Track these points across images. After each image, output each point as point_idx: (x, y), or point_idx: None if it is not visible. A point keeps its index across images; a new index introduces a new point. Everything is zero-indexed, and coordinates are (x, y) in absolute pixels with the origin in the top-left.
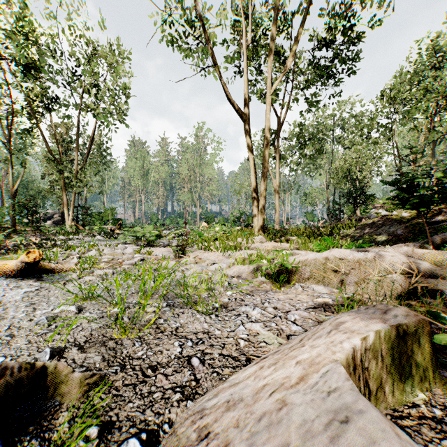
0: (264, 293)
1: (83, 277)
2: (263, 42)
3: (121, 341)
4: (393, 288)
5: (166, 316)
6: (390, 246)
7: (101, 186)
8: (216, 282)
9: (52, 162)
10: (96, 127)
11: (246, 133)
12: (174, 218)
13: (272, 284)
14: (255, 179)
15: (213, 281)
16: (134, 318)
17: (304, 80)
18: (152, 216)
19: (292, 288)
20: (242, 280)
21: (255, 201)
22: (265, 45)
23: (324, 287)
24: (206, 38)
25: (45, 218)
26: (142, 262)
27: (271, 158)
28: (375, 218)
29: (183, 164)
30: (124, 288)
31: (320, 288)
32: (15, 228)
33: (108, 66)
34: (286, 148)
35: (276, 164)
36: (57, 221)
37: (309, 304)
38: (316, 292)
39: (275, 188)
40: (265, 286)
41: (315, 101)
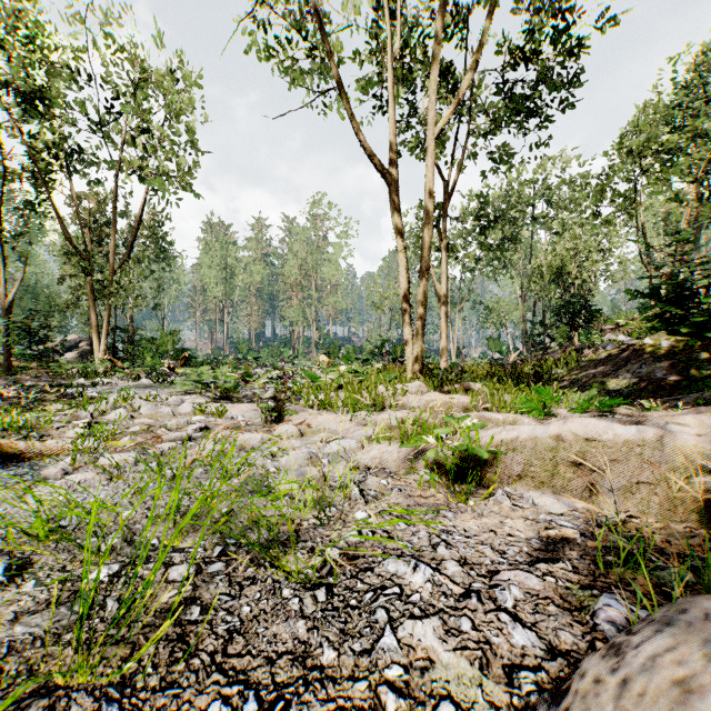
0: (434, 516)
1: (75, 471)
2: (421, 52)
3: (66, 702)
4: (708, 506)
5: (211, 594)
6: (689, 414)
7: (157, 295)
8: (335, 484)
9: (70, 256)
10: (144, 199)
11: (392, 205)
12: (275, 347)
13: (448, 489)
14: (407, 282)
15: (329, 479)
16: (116, 621)
17: (488, 120)
18: (240, 345)
19: (491, 501)
20: (386, 478)
21: (409, 321)
22: (425, 56)
23: (556, 499)
24: (324, 40)
25: (61, 349)
26: (202, 433)
27: (432, 250)
28: (612, 350)
29: (289, 260)
30: (144, 502)
31: (548, 501)
32: (9, 364)
33: (165, 97)
34: (455, 234)
35: (443, 259)
36: (85, 353)
37: (534, 546)
38: (542, 512)
39: (440, 298)
40: (433, 495)
41: (507, 153)
